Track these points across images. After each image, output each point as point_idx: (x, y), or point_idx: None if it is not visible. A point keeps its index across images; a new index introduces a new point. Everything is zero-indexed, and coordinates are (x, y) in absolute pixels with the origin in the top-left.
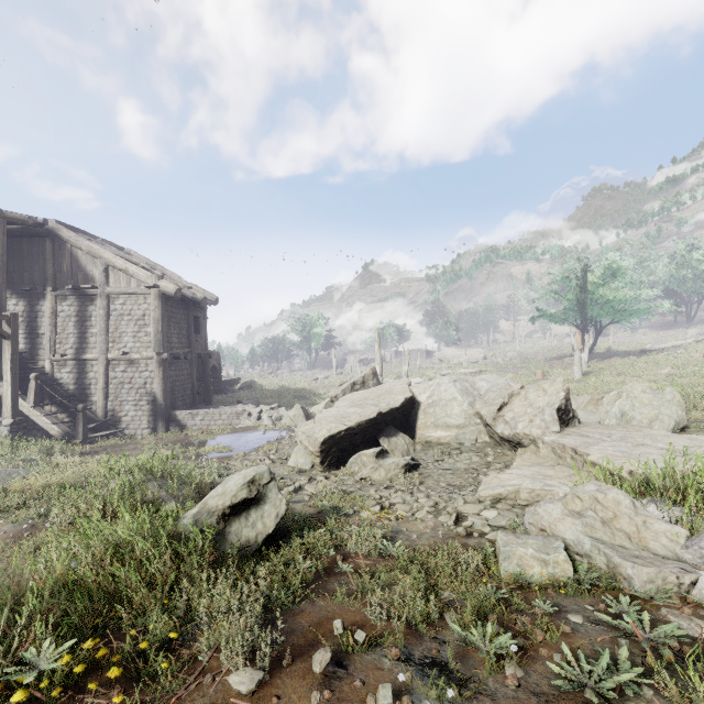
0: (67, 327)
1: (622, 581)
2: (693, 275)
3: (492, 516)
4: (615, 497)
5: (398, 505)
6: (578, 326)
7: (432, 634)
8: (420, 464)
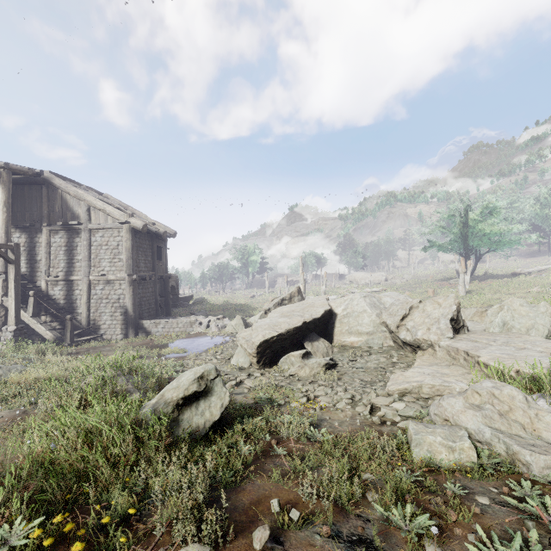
0: (59, 254)
1: (520, 466)
2: None
3: (400, 407)
4: (510, 393)
5: (321, 397)
6: (461, 254)
7: (357, 512)
8: (338, 364)
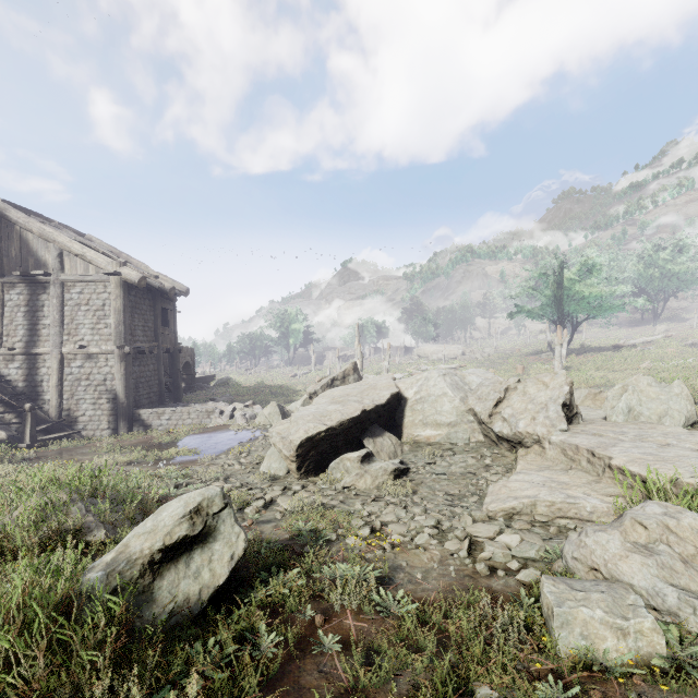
0: (16, 318)
1: None
2: (660, 274)
3: (513, 542)
4: (692, 524)
5: (392, 525)
6: (555, 321)
7: None
8: (410, 468)
